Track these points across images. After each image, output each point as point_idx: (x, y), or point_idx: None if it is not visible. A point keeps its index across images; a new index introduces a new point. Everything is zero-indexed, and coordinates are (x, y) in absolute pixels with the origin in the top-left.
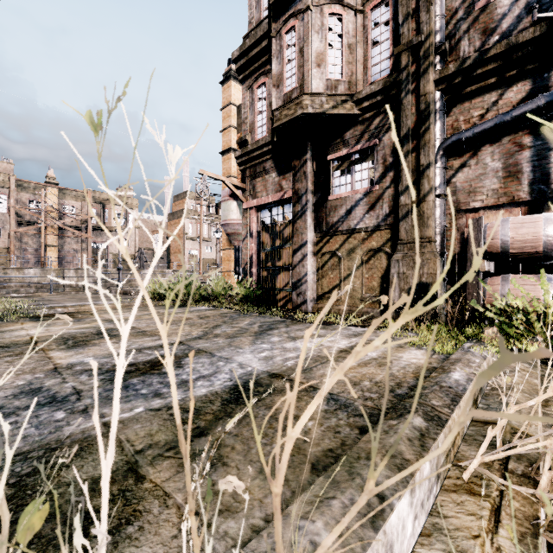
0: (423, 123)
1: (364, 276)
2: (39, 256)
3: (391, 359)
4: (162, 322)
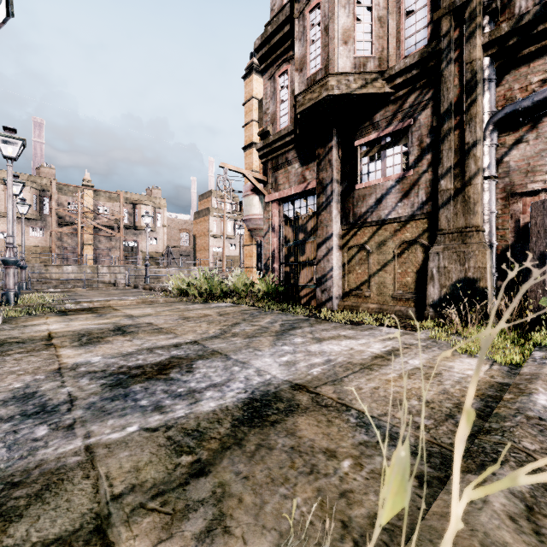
0: (469, 94)
1: (396, 271)
2: (77, 254)
3: (440, 370)
4: (181, 319)
